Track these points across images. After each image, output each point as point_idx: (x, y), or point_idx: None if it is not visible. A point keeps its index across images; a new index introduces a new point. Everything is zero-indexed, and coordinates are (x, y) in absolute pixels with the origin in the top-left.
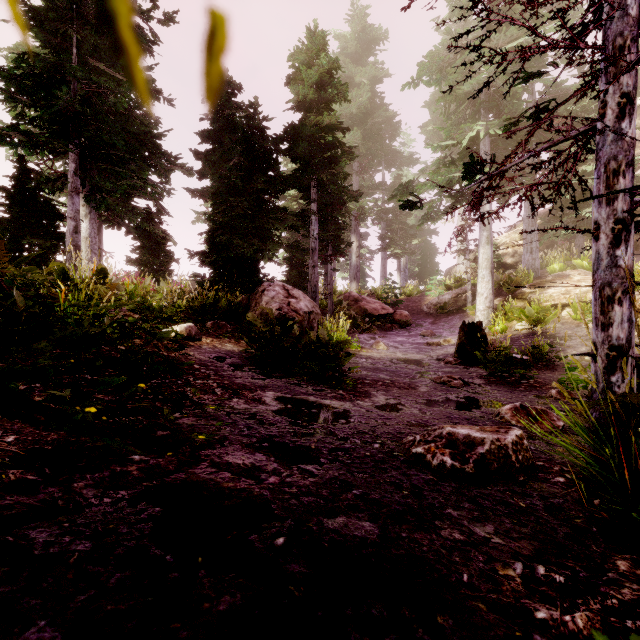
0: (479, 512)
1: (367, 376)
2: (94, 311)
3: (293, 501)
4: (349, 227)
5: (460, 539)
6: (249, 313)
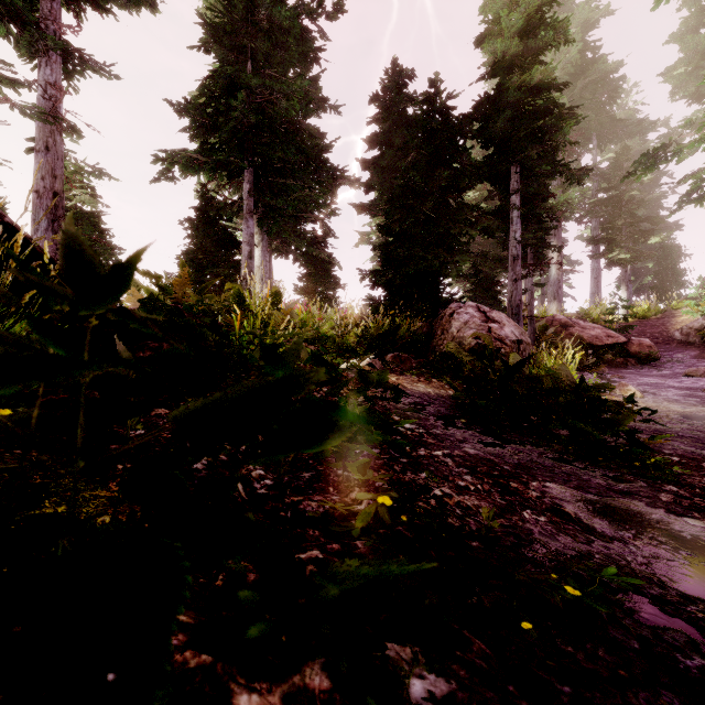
0: None
1: (657, 446)
2: (269, 341)
3: None
4: None
5: None
6: (450, 342)
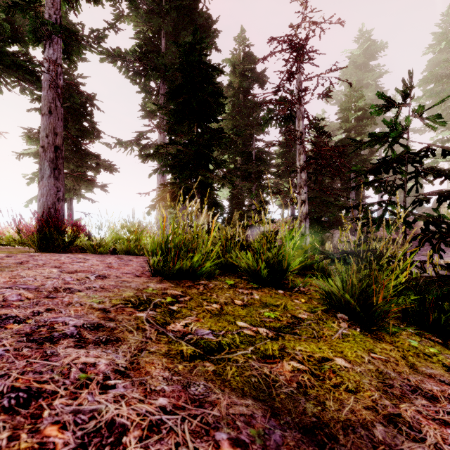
0: None
1: None
2: None
3: None
4: None
5: None
6: None
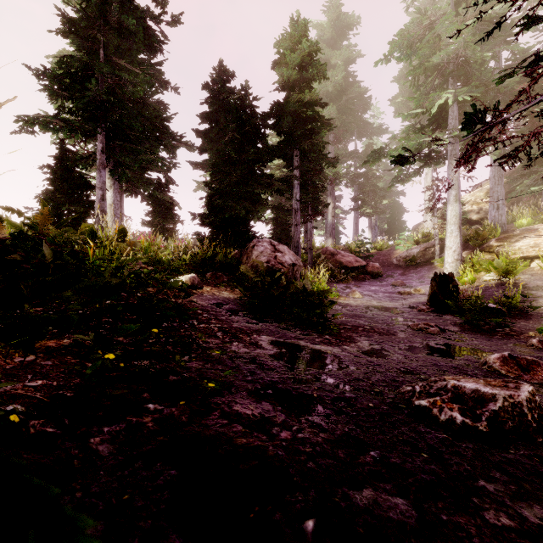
0: (515, 485)
1: (347, 322)
2: (116, 264)
3: (310, 464)
4: (325, 191)
5: (511, 526)
6: (243, 265)
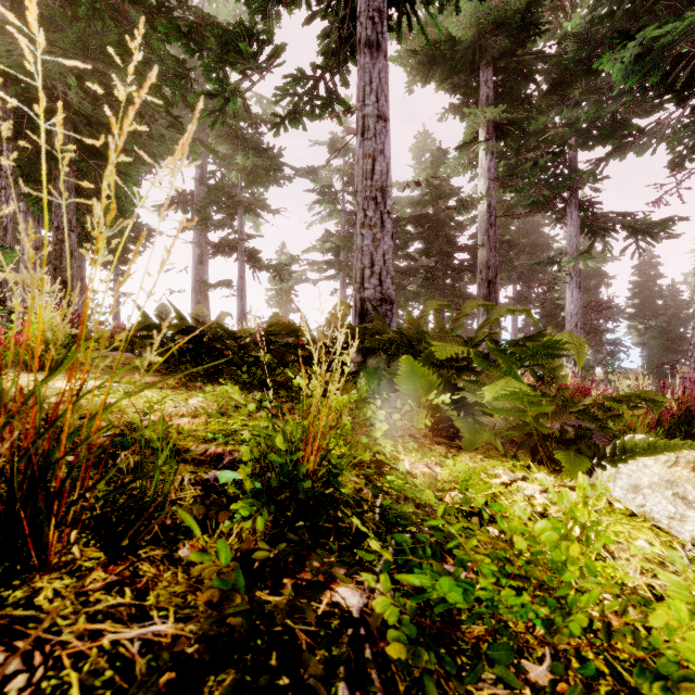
0: None
1: None
2: None
3: None
4: None
5: None
6: None
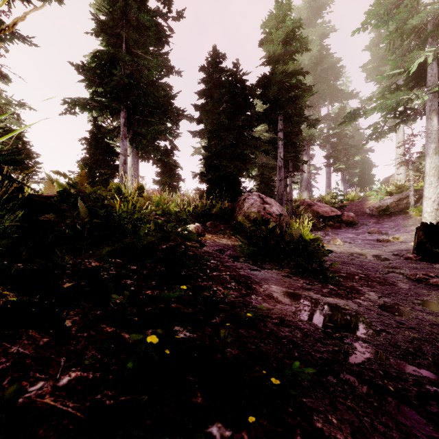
0: None
1: (339, 269)
2: (137, 215)
3: None
4: None
5: None
6: (240, 216)
